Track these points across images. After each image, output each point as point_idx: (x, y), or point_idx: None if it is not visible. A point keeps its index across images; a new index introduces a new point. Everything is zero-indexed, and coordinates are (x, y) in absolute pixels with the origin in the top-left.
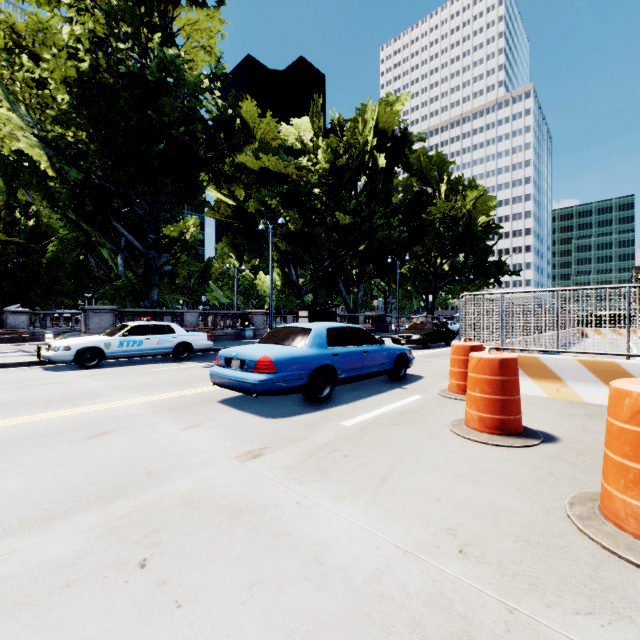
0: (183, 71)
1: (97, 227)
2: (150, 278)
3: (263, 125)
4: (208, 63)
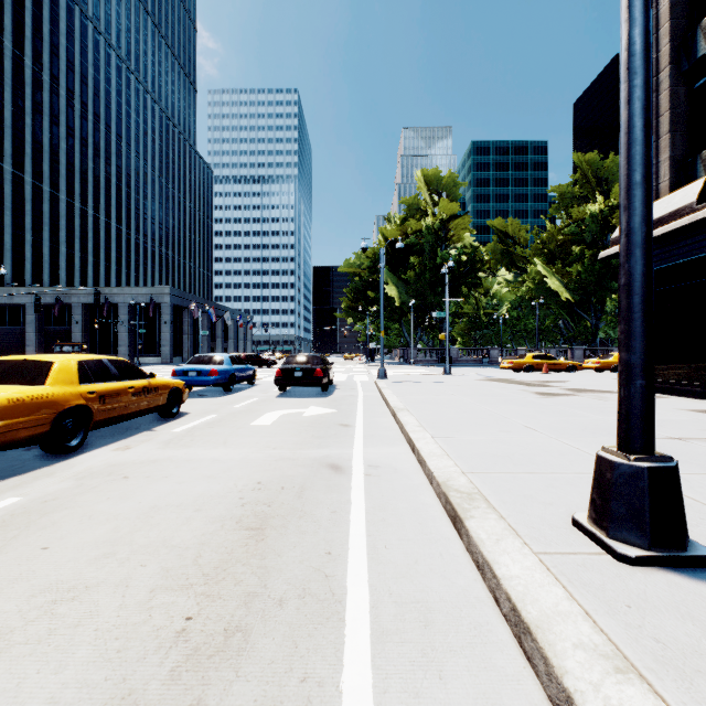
0: None
1: (565, 310)
2: (596, 333)
3: None
4: None
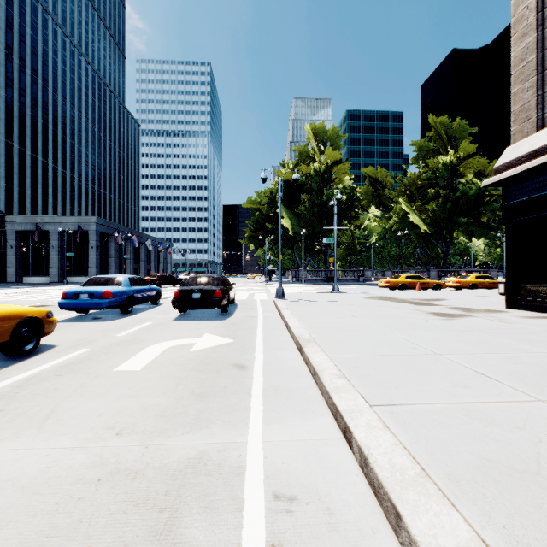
0: (469, 190)
1: (422, 240)
2: (446, 258)
3: (490, 167)
4: (479, 185)
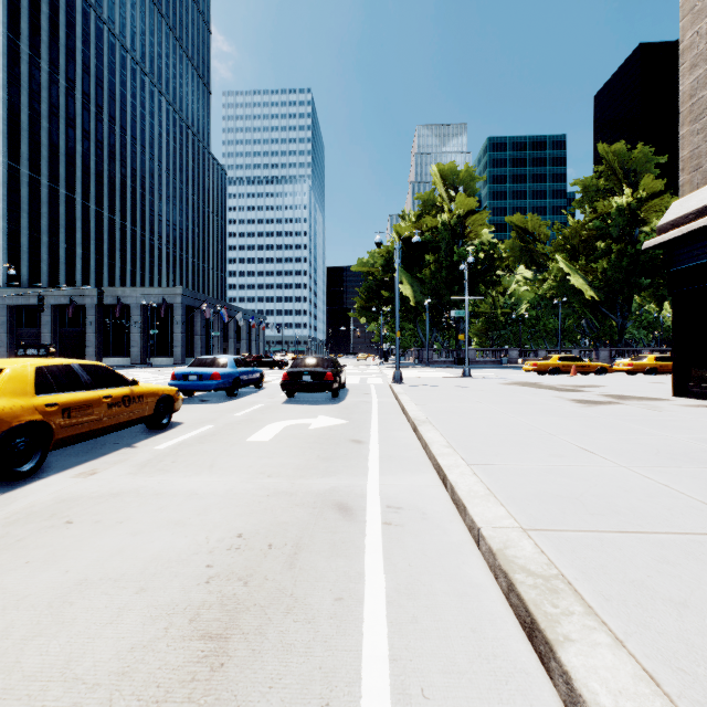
0: None
1: (589, 309)
2: (622, 333)
3: None
4: None
